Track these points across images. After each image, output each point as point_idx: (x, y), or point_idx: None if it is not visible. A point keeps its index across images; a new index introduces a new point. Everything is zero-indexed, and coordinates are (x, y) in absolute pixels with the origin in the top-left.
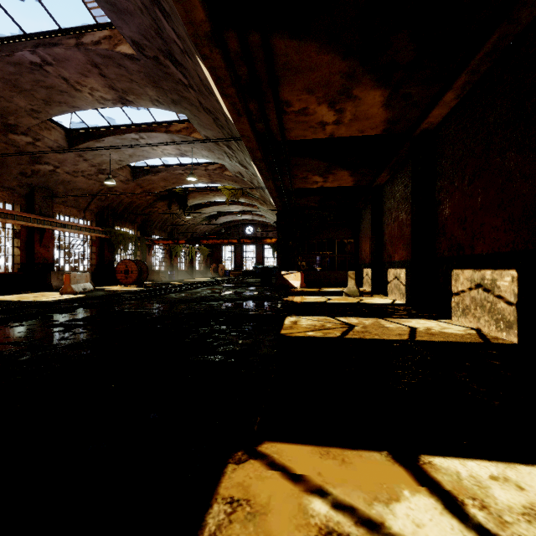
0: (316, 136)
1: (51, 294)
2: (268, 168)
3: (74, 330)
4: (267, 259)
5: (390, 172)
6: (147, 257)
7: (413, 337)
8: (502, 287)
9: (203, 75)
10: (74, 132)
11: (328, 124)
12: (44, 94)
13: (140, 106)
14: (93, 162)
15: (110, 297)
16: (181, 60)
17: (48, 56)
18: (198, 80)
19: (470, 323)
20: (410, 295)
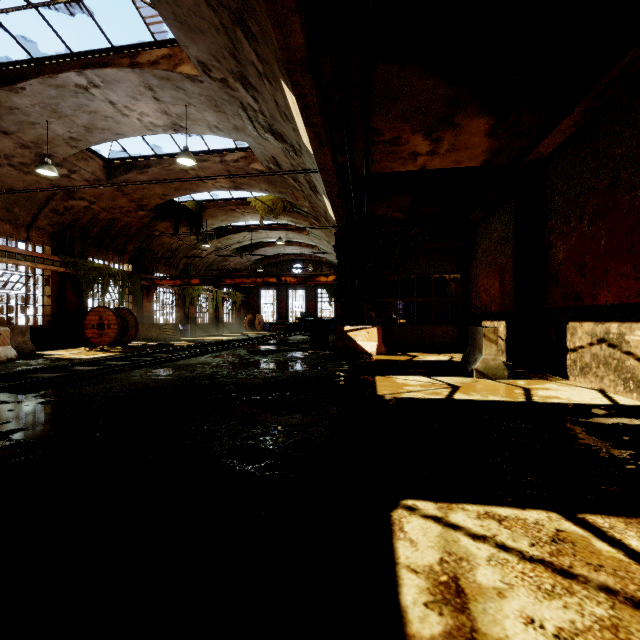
0: None
1: None
2: (322, 105)
3: None
4: (321, 308)
5: (584, 113)
6: (145, 304)
7: None
8: None
9: None
10: None
11: None
12: None
13: None
14: (22, 140)
15: None
16: None
17: None
18: None
19: None
20: None
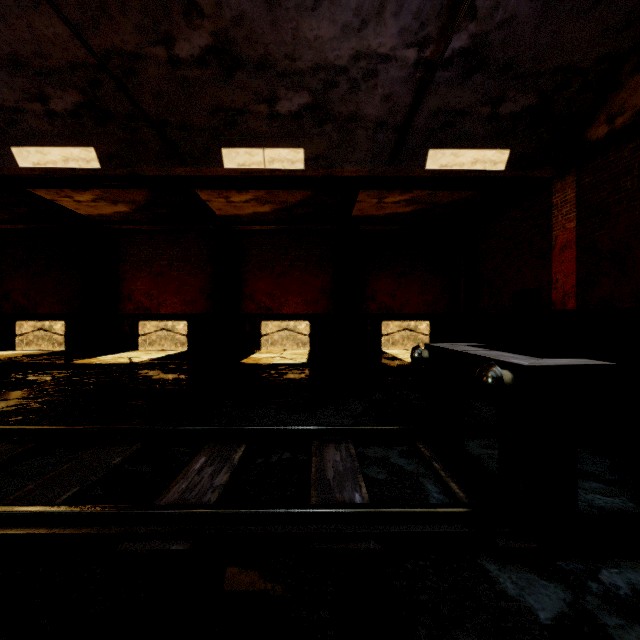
0: None
1: None
2: None
3: None
4: None
5: None
6: None
7: (28, 354)
8: (57, 329)
9: None
10: None
11: None
12: None
13: None
14: None
15: None
16: None
17: None
18: None
19: (34, 349)
20: None
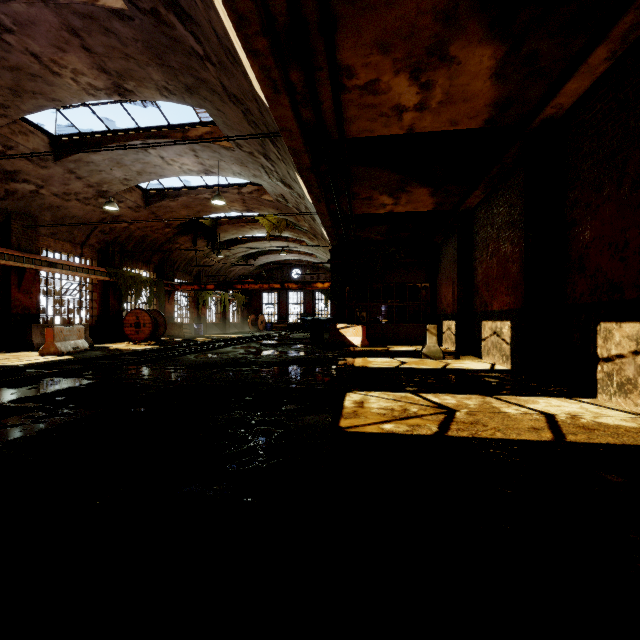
0: (388, 132)
1: (28, 355)
2: (319, 183)
3: (7, 420)
4: (318, 309)
5: (486, 188)
6: (167, 306)
7: (561, 436)
8: None
9: (220, 27)
10: (62, 140)
11: (407, 110)
12: (10, 79)
13: (144, 99)
14: (89, 181)
15: (102, 360)
16: (188, 8)
17: (5, 17)
18: (216, 42)
19: (635, 407)
20: (519, 358)
